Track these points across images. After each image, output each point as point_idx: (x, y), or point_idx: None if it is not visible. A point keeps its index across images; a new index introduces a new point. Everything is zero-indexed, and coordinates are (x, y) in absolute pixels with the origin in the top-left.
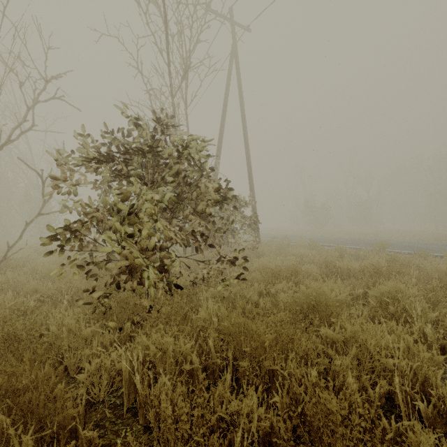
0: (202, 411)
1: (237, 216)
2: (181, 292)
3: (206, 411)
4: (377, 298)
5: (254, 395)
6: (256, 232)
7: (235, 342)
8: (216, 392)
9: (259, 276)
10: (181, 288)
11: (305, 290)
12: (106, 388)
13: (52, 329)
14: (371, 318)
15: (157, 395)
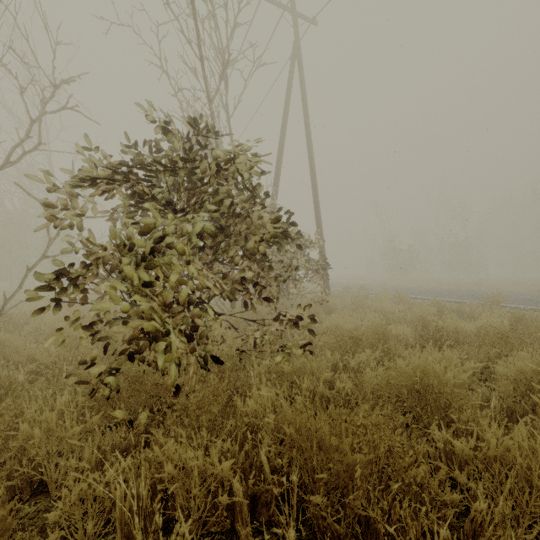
0: None
1: (300, 259)
2: (223, 366)
3: None
4: (513, 380)
5: None
6: (325, 280)
7: (301, 458)
8: None
9: (332, 341)
10: (221, 361)
11: (404, 367)
12: (96, 529)
13: (23, 427)
14: (505, 410)
15: None
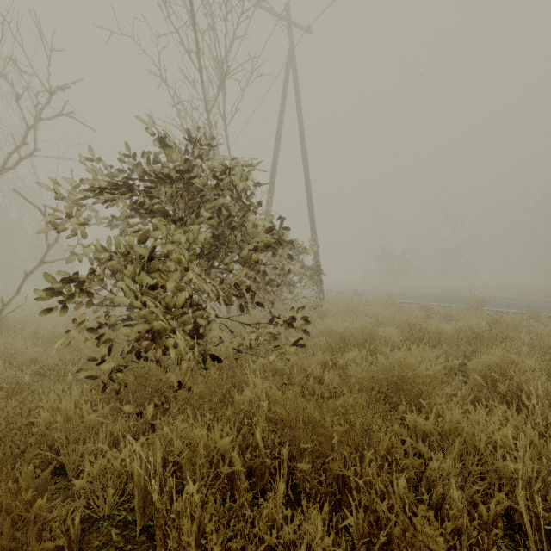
0: (243, 542)
1: (294, 265)
2: (221, 363)
3: (248, 541)
4: (480, 372)
5: (318, 519)
6: (319, 285)
7: (290, 435)
8: (264, 512)
9: (323, 343)
10: (220, 358)
11: (385, 362)
12: (114, 498)
13: (44, 415)
14: (472, 399)
15: (181, 512)
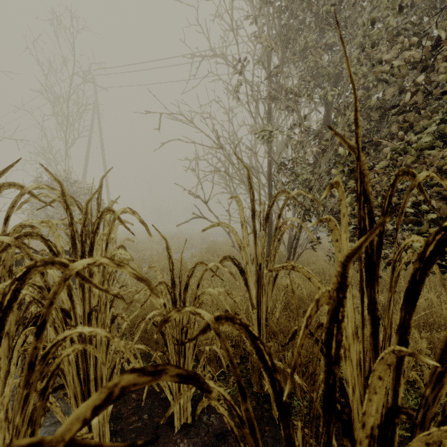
0: None
1: None
2: None
3: None
4: (158, 243)
5: None
6: None
7: None
8: None
9: None
10: None
11: (135, 240)
12: None
13: None
14: None
15: None
